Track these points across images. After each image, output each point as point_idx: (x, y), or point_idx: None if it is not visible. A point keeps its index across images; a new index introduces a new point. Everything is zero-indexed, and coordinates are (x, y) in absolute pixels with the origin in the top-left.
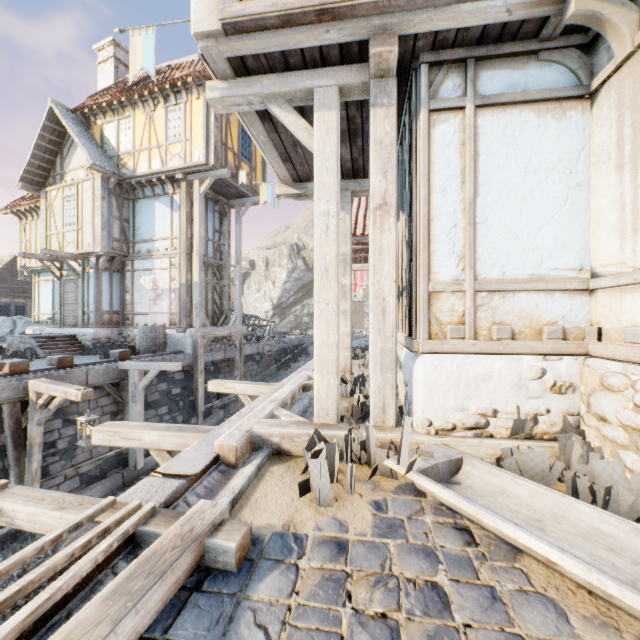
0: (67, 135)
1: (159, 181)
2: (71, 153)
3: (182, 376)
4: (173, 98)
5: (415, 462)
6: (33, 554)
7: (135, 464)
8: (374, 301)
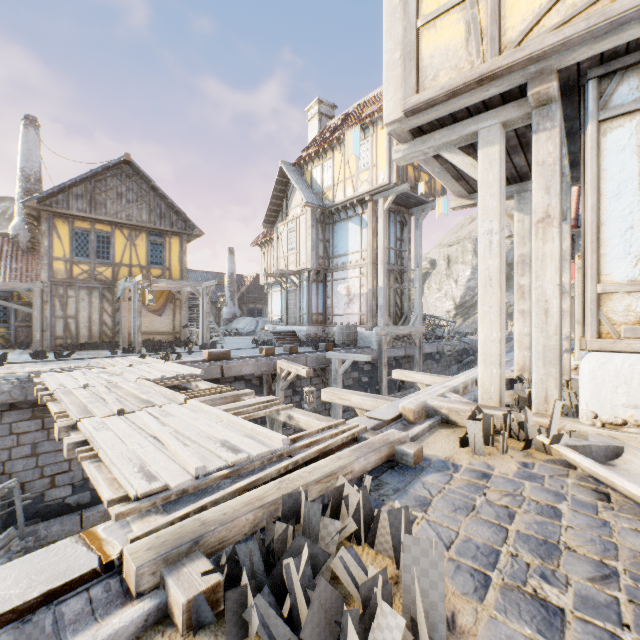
0: (289, 183)
1: (351, 205)
2: (292, 196)
3: (369, 367)
4: (362, 134)
5: (562, 437)
6: (315, 432)
7: None
8: (536, 303)
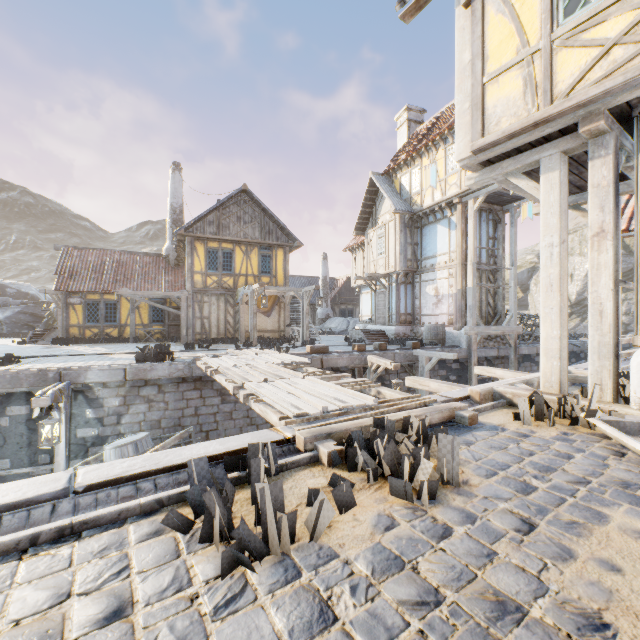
0: (379, 192)
1: (439, 209)
2: (381, 204)
3: (457, 366)
4: (450, 139)
5: (596, 413)
6: (396, 400)
7: None
8: (591, 306)
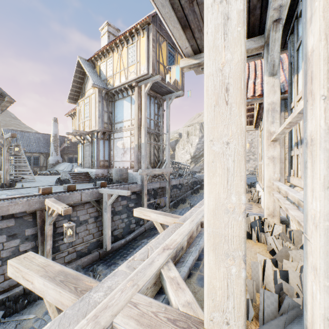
0: (86, 73)
1: (125, 89)
2: (87, 82)
3: (135, 196)
4: (130, 40)
5: None
6: None
7: (106, 247)
8: (328, 132)
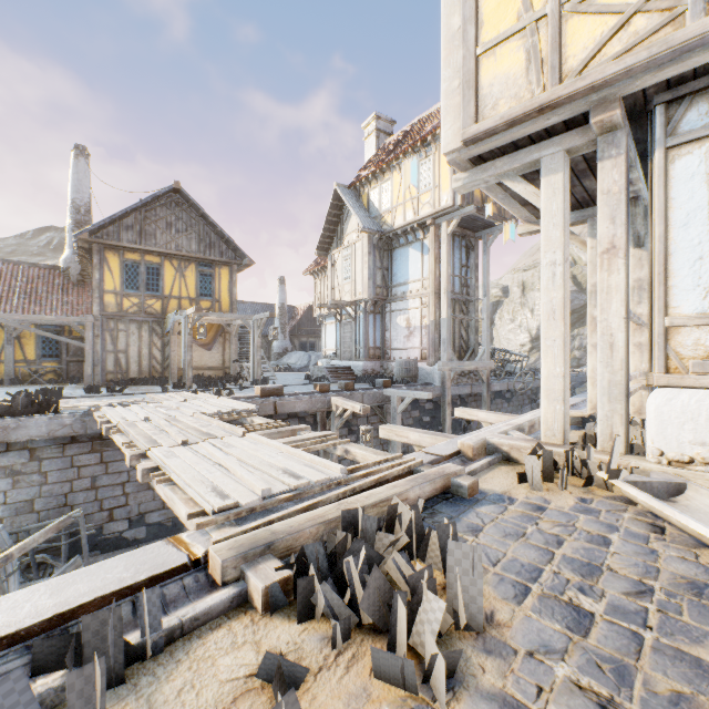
0: (344, 207)
1: (411, 230)
2: (347, 221)
3: (431, 406)
4: (423, 153)
5: (621, 472)
6: (372, 464)
7: None
8: (600, 337)
